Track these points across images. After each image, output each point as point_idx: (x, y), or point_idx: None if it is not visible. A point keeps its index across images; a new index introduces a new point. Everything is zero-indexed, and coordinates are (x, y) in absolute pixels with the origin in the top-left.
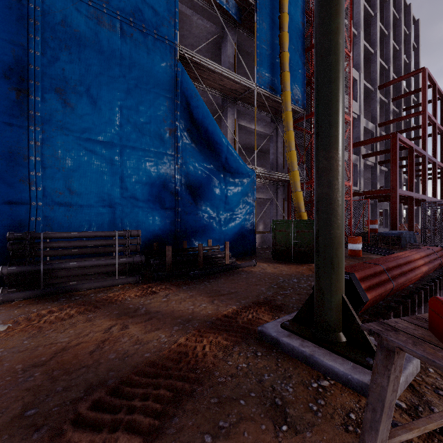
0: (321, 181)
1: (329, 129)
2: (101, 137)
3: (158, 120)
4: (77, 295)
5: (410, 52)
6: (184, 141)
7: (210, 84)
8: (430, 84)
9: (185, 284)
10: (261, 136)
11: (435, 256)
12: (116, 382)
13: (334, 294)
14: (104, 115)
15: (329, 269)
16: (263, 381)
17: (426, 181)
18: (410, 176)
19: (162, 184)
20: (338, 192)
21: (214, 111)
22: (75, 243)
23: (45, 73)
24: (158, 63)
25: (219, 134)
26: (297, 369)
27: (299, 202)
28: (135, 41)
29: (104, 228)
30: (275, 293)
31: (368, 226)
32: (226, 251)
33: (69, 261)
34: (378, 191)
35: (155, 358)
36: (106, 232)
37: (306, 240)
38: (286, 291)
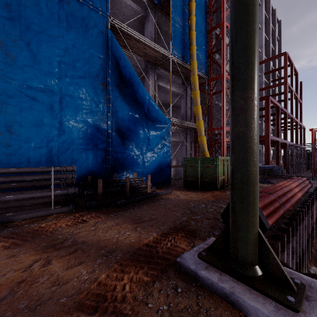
0: (238, 120)
1: (246, 70)
2: (40, 86)
3: (92, 75)
4: (11, 226)
5: (275, 42)
6: (114, 94)
7: (136, 51)
8: (289, 64)
9: (113, 211)
10: (174, 94)
11: (304, 184)
12: None
13: (251, 229)
14: (43, 67)
15: (246, 205)
16: None
17: (287, 130)
18: (277, 127)
19: (95, 128)
20: (255, 131)
21: (139, 74)
22: (13, 178)
23: None
24: (92, 28)
25: (143, 89)
26: (219, 309)
27: (203, 144)
28: (72, 8)
29: (43, 164)
30: (189, 219)
31: None
32: (148, 182)
33: (5, 195)
34: None
35: (70, 305)
36: (43, 168)
37: (209, 173)
38: (197, 216)
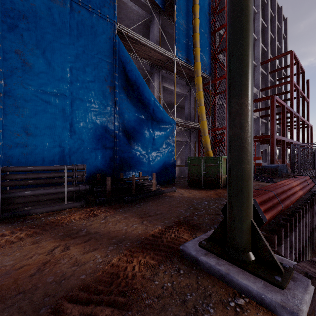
0: (234, 123)
1: (241, 79)
2: (54, 91)
3: (100, 79)
4: (30, 219)
5: (281, 40)
6: (121, 96)
7: (141, 54)
8: (295, 62)
9: (121, 207)
10: (179, 95)
11: (306, 183)
12: (48, 311)
13: (245, 219)
14: (56, 73)
15: (241, 198)
16: (186, 301)
17: (293, 129)
18: (282, 126)
19: (103, 129)
20: (248, 133)
21: (144, 76)
22: (31, 176)
23: (6, 37)
24: (100, 35)
25: (148, 92)
26: (215, 286)
27: (207, 143)
28: (82, 17)
29: (56, 163)
30: (192, 214)
31: (255, 161)
32: (153, 180)
33: (25, 191)
34: (261, 136)
35: (89, 280)
36: (57, 167)
37: (212, 172)
38: (199, 211)
